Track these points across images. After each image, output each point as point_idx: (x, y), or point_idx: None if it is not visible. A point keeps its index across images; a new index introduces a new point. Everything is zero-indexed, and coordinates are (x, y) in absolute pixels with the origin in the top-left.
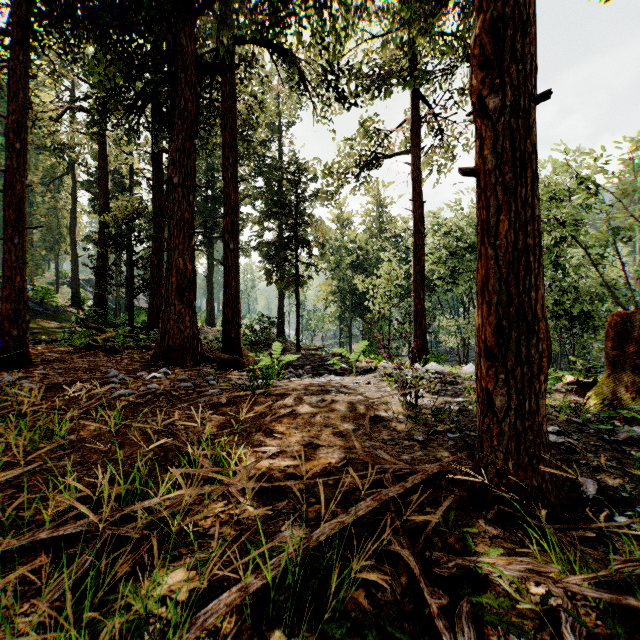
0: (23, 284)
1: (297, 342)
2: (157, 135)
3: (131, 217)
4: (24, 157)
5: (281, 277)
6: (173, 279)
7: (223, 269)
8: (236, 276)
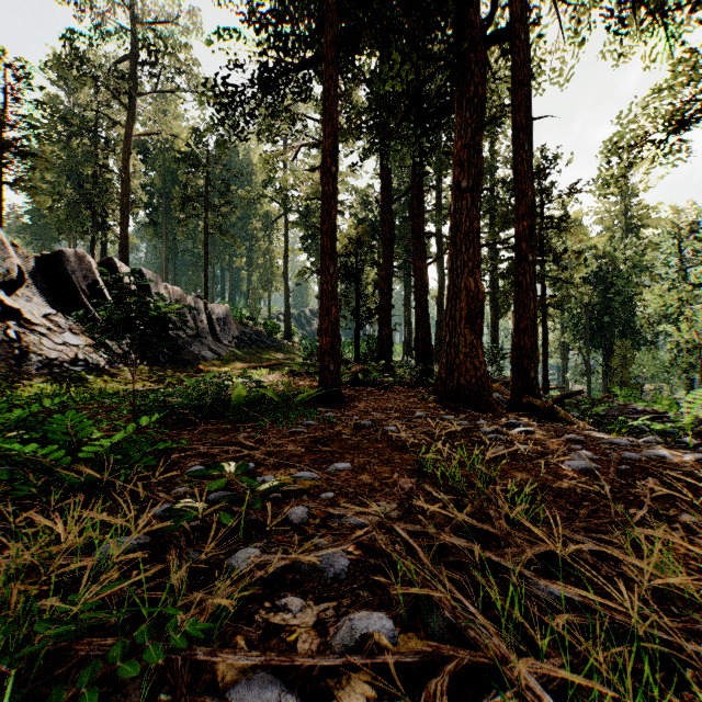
0: (336, 316)
1: (544, 380)
2: (386, 153)
3: (357, 245)
4: (336, 181)
5: (495, 300)
6: (462, 304)
7: (516, 288)
8: (534, 296)
